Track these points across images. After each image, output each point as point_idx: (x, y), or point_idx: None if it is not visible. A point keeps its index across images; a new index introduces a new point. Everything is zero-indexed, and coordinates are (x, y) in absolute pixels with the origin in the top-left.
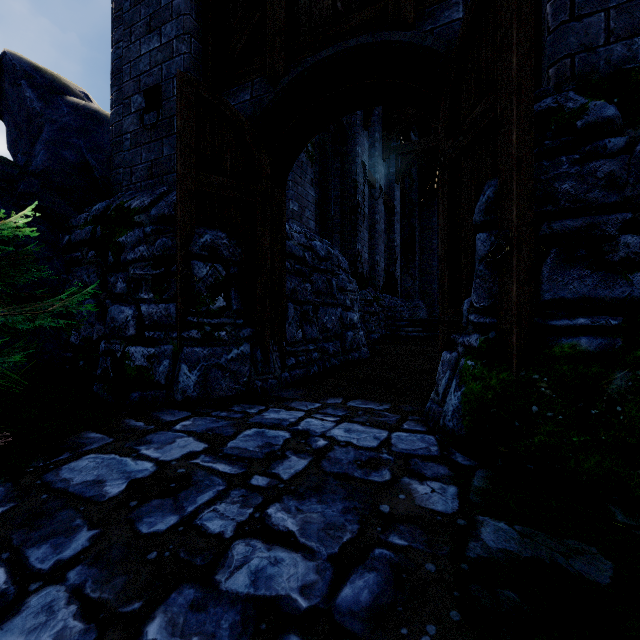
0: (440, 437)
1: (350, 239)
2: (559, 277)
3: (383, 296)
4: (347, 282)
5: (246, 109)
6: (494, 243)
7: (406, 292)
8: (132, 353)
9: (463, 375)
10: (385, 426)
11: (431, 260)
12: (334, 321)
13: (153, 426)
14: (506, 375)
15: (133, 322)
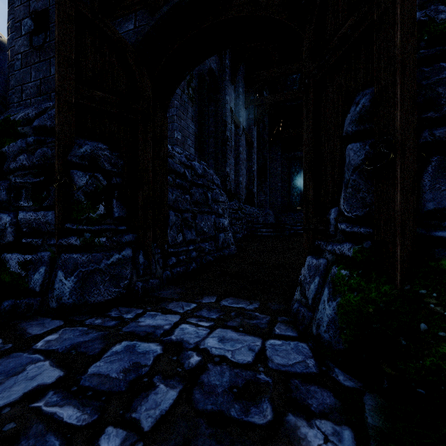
0: (314, 346)
1: (221, 164)
2: (442, 186)
3: (245, 206)
4: (219, 195)
5: (130, 37)
6: (369, 152)
7: (260, 204)
8: (7, 260)
9: (337, 284)
10: (258, 331)
11: (277, 181)
12: (209, 225)
13: (10, 344)
14: (388, 288)
15: (11, 229)
